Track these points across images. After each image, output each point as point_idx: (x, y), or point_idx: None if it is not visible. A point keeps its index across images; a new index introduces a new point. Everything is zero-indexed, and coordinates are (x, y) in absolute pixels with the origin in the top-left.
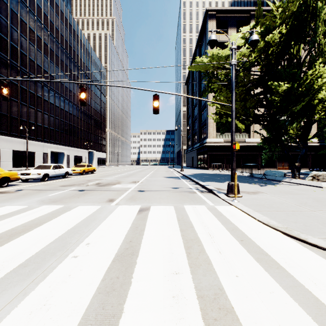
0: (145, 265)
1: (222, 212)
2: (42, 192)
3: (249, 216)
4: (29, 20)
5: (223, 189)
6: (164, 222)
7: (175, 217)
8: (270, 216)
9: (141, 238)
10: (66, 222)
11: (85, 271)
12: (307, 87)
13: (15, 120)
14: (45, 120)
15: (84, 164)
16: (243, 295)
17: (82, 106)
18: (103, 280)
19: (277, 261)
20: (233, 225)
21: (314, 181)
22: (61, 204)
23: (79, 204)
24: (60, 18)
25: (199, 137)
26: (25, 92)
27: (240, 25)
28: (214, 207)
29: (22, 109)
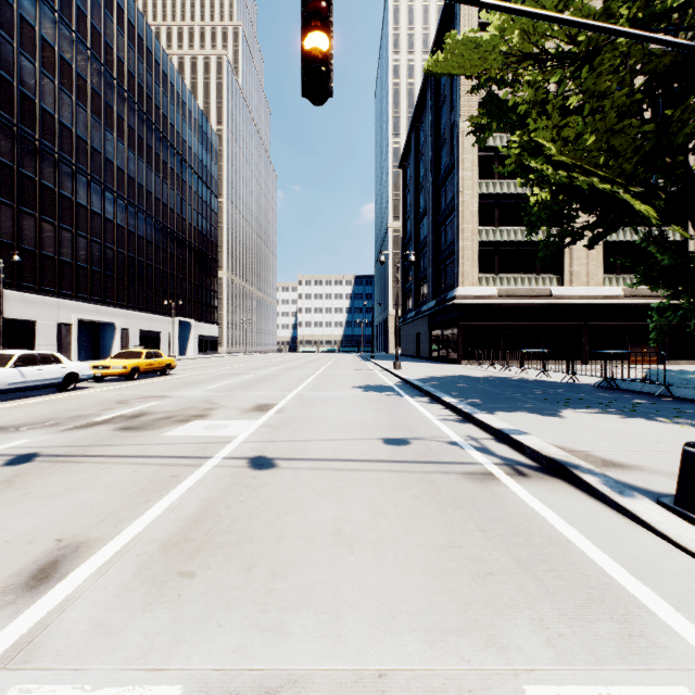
0: None
1: None
2: None
3: None
4: None
5: (609, 458)
6: None
7: None
8: None
9: None
10: None
11: None
12: None
13: None
14: (63, 244)
15: (140, 350)
16: None
17: (160, 215)
18: None
19: None
20: None
21: None
22: None
23: None
24: (105, 4)
25: (436, 287)
26: (7, 174)
27: None
28: None
29: None
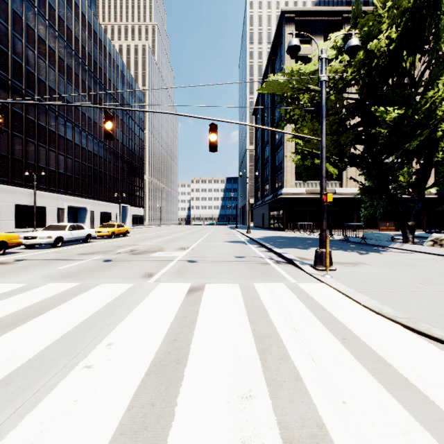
0: (198, 382)
1: (310, 293)
2: (51, 263)
3: (350, 300)
4: (38, 26)
5: (308, 258)
6: (226, 308)
7: (241, 301)
8: (380, 299)
9: (192, 335)
10: (80, 309)
11: (102, 392)
12: (427, 114)
13: (18, 164)
14: (60, 163)
15: (114, 223)
16: (359, 438)
17: (111, 144)
18: (128, 410)
19: (404, 374)
20: (327, 314)
21: (435, 247)
22: (77, 281)
23: (102, 281)
24: (81, 23)
25: (272, 187)
26: (32, 125)
27: (329, 33)
28: (297, 285)
29: (28, 148)
